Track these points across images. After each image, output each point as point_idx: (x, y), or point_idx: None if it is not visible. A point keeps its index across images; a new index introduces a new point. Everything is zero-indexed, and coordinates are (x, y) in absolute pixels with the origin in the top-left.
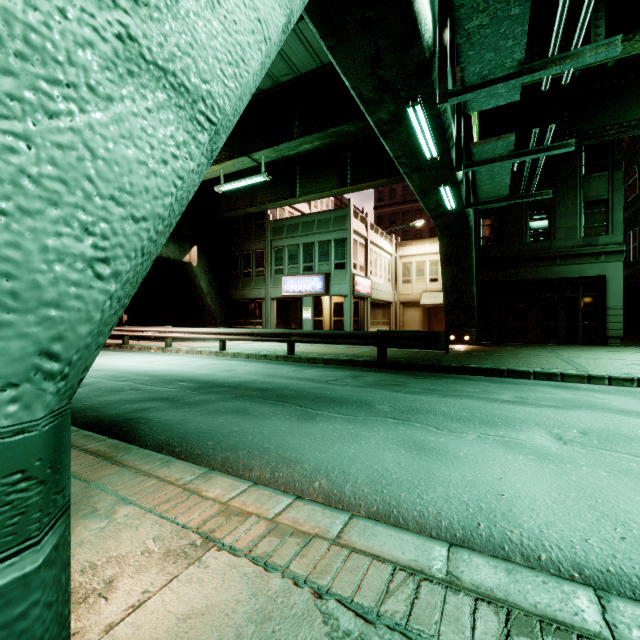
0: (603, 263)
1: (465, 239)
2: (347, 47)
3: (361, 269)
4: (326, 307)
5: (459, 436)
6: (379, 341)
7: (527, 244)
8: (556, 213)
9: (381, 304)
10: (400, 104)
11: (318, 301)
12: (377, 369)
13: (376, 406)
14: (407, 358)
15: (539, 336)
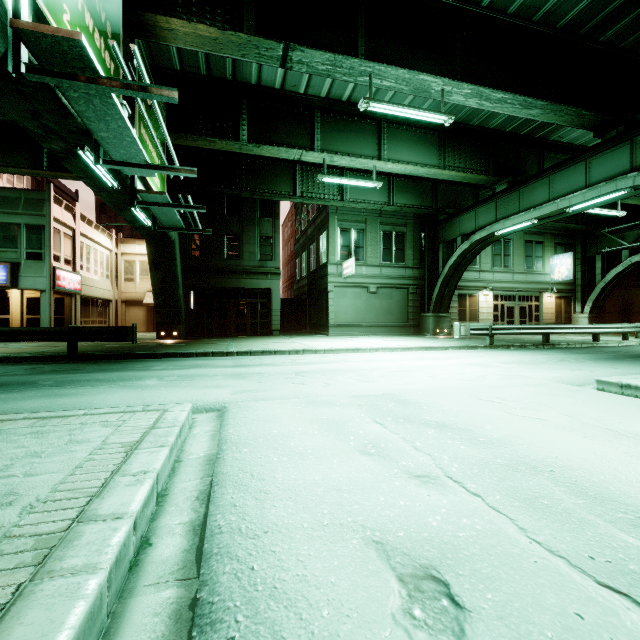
0: (270, 280)
1: (170, 250)
2: (4, 96)
3: (67, 262)
4: (15, 303)
5: (96, 387)
6: (69, 336)
7: (225, 260)
8: (244, 240)
9: (97, 302)
10: (70, 145)
11: (1, 295)
12: (63, 362)
13: (39, 383)
14: (102, 351)
15: (235, 331)
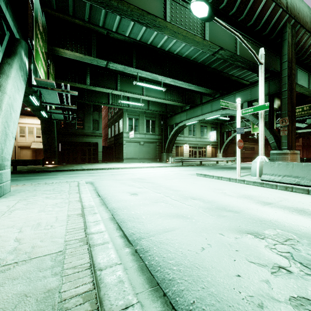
0: (97, 139)
1: (52, 126)
2: None
3: None
4: None
5: (44, 180)
6: (13, 163)
7: (76, 129)
8: (85, 121)
9: None
10: (27, 94)
11: None
12: (13, 174)
13: (19, 179)
14: (26, 170)
15: (80, 161)
